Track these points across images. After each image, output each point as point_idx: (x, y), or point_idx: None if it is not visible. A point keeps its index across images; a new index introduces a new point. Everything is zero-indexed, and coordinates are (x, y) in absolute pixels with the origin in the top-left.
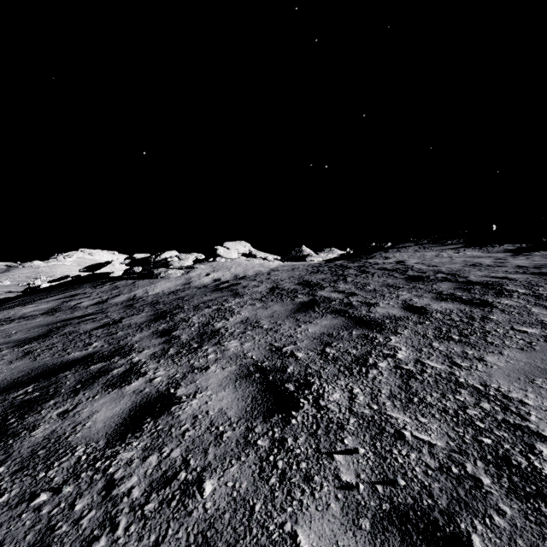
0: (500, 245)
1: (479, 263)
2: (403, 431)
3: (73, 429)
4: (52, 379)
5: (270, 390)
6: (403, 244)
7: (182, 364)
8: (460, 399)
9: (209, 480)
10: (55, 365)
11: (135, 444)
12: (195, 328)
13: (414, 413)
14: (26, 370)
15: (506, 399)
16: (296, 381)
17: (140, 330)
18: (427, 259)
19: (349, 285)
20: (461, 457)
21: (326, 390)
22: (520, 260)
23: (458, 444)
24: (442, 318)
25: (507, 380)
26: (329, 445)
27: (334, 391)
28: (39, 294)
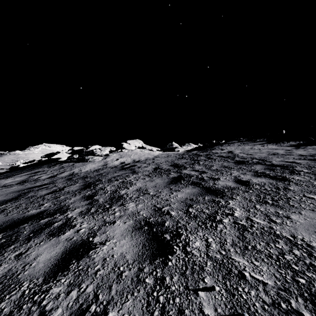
0: (287, 142)
1: (276, 153)
2: (244, 272)
3: (23, 268)
4: (15, 230)
5: (154, 239)
6: (231, 141)
7: (98, 219)
8: (279, 247)
9: (112, 312)
10: (19, 219)
11: (63, 280)
12: (108, 194)
13: (249, 257)
14: (0, 223)
15: (309, 247)
16: (171, 232)
17: (74, 195)
18: (246, 150)
19: (201, 166)
20: (286, 294)
21: (191, 239)
22: (301, 151)
23: (282, 283)
24: (259, 188)
25: (307, 233)
26: (194, 283)
27: (196, 240)
28: (16, 171)
